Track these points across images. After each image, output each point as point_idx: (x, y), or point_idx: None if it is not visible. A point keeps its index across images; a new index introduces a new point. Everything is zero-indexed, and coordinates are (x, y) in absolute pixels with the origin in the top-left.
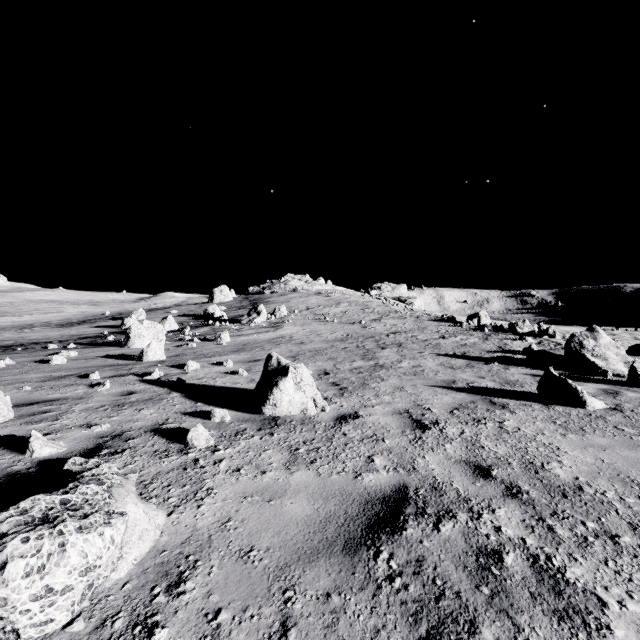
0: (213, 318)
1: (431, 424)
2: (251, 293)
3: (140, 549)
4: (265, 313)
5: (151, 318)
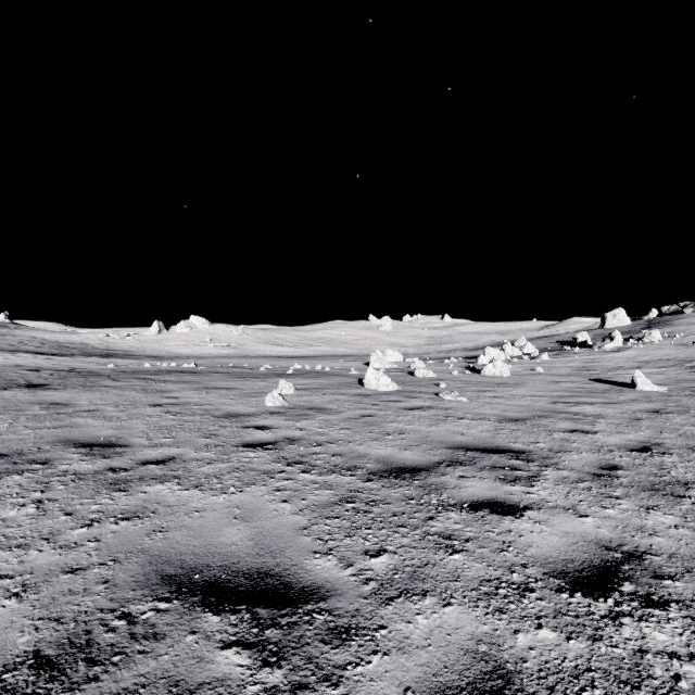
0: (576, 344)
1: (527, 381)
2: (664, 314)
3: (430, 376)
4: (619, 339)
5: None
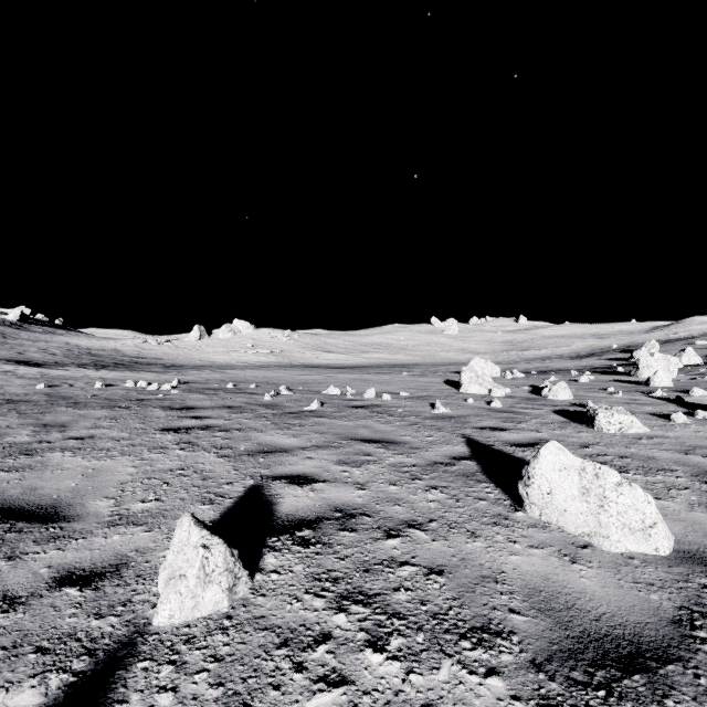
0: None
1: None
2: None
3: (637, 430)
4: None
5: (665, 351)
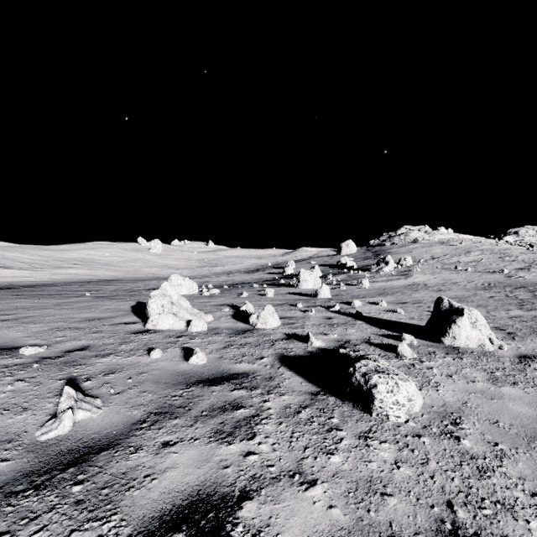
0: (345, 267)
1: None
2: (372, 245)
3: (419, 401)
4: (392, 263)
5: (299, 267)
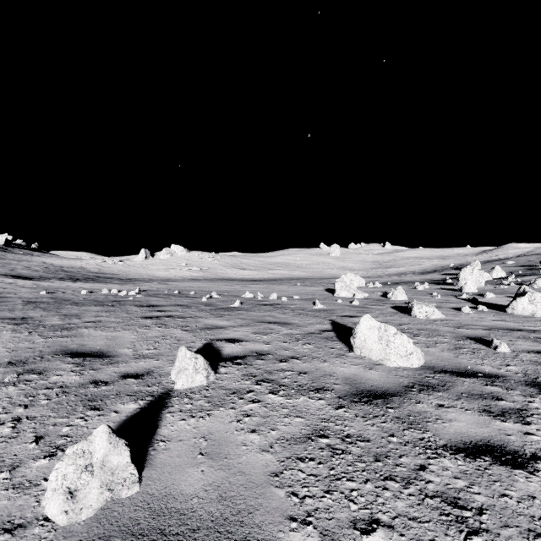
0: None
1: None
2: None
3: (437, 317)
4: None
5: (485, 268)
